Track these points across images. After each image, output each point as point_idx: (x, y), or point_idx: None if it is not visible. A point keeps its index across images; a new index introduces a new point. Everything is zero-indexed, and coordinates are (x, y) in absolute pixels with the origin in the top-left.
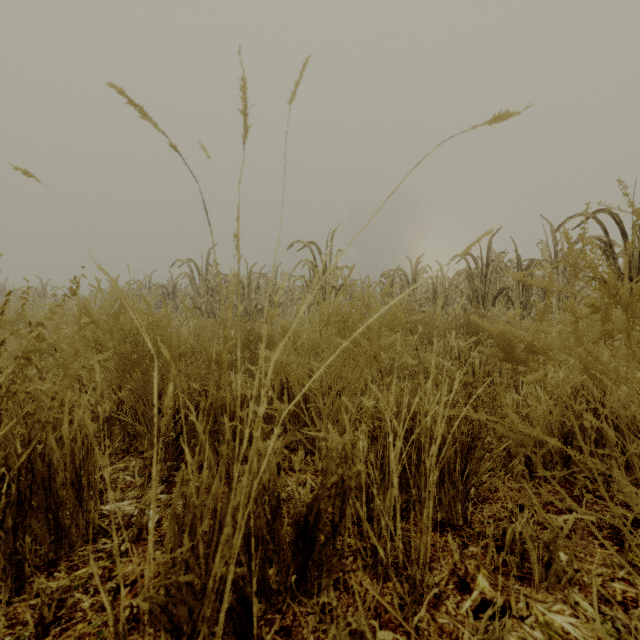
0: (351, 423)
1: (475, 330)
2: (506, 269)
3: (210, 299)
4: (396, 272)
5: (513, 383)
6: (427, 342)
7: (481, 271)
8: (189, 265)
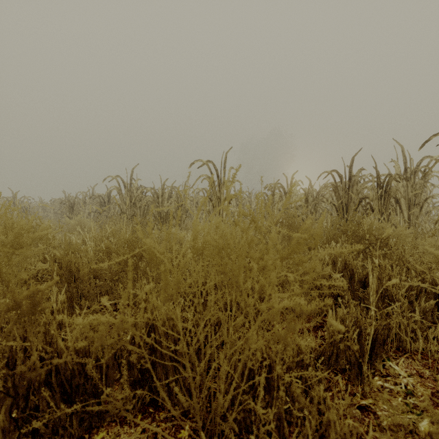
0: (233, 415)
1: (357, 238)
2: (365, 182)
3: (133, 206)
4: (276, 185)
5: (408, 297)
6: (310, 248)
7: (345, 184)
8: (117, 180)
